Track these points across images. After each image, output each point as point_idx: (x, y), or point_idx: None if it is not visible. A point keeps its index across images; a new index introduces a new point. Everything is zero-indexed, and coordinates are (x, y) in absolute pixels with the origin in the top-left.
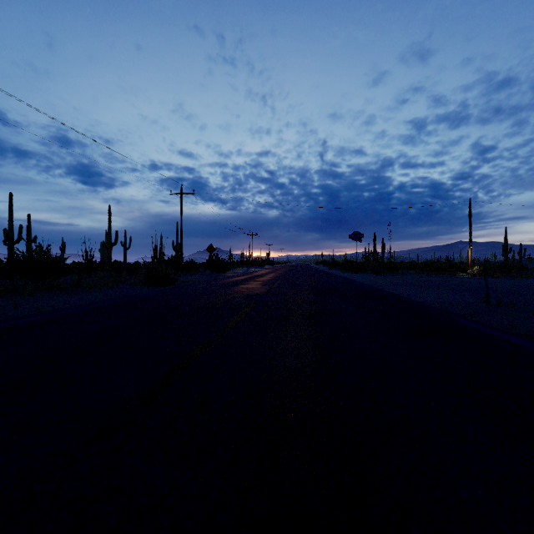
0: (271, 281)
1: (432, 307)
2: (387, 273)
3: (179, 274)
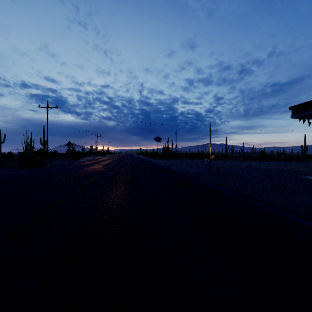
0: (109, 164)
1: (186, 174)
2: (173, 159)
3: (46, 160)
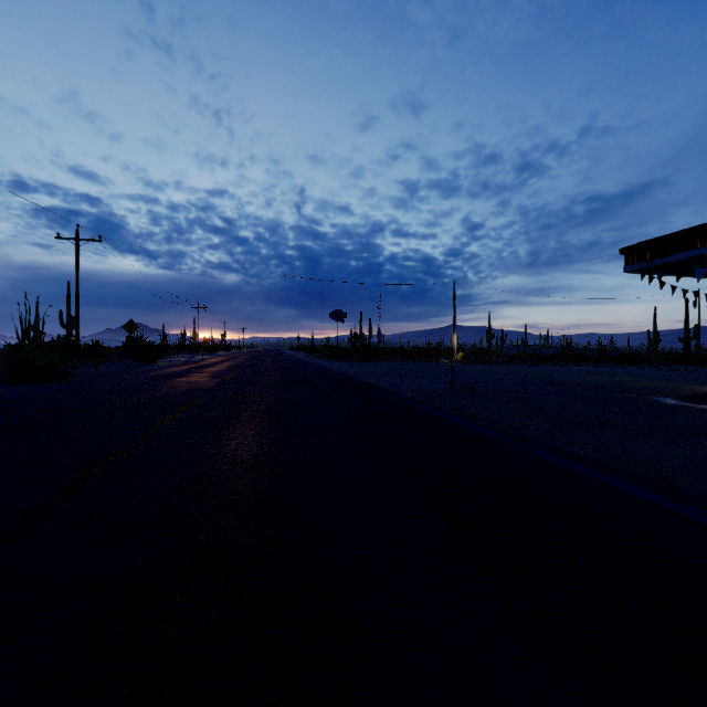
0: (224, 372)
1: (400, 395)
2: (372, 360)
3: (75, 365)
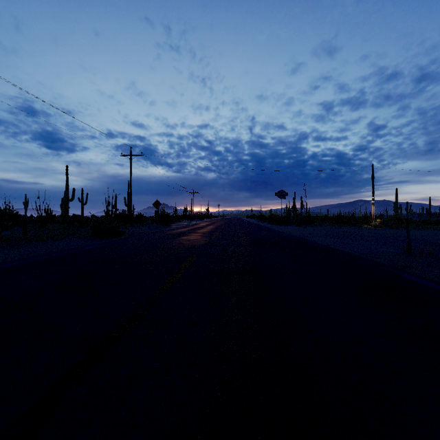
0: (210, 233)
1: (366, 259)
2: (307, 225)
3: (128, 227)
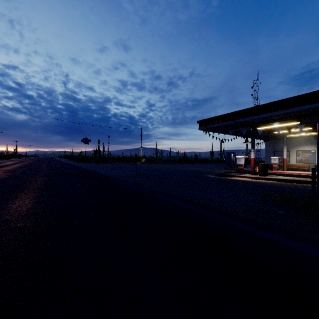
0: (14, 170)
1: (112, 178)
2: (103, 162)
3: None
